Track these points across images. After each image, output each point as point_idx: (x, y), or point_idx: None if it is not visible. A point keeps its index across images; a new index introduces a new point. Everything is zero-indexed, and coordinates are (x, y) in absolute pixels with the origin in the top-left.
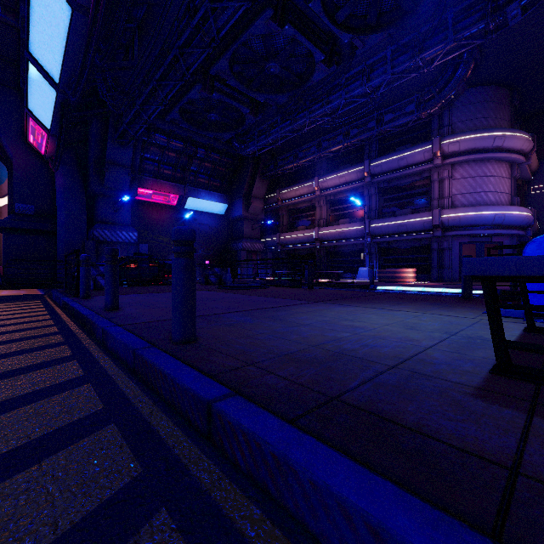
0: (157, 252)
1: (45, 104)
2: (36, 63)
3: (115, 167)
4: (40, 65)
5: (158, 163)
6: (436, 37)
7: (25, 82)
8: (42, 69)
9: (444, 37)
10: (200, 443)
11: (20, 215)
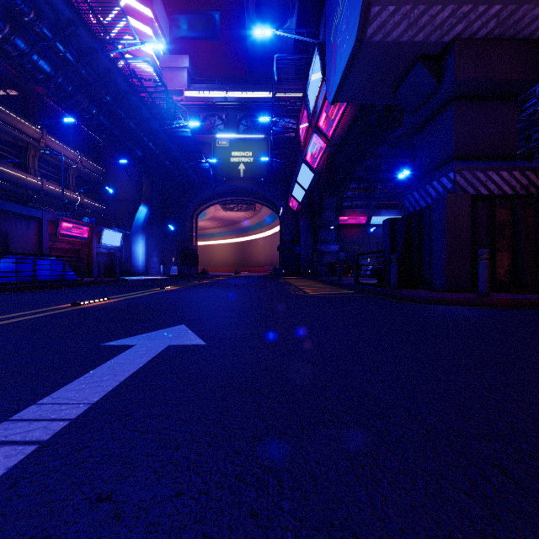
0: (351, 256)
1: (299, 194)
2: (299, 184)
3: (327, 210)
4: (300, 184)
5: (351, 199)
6: (530, 102)
7: (293, 188)
8: (301, 185)
9: (535, 102)
10: (337, 286)
11: (286, 241)
